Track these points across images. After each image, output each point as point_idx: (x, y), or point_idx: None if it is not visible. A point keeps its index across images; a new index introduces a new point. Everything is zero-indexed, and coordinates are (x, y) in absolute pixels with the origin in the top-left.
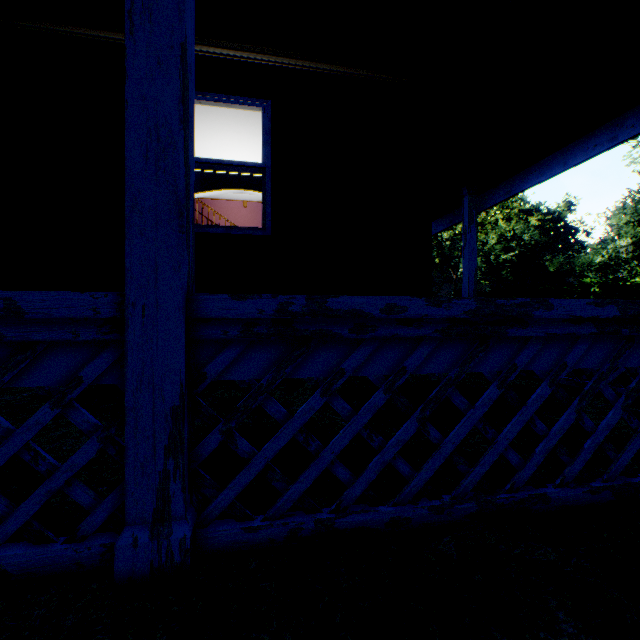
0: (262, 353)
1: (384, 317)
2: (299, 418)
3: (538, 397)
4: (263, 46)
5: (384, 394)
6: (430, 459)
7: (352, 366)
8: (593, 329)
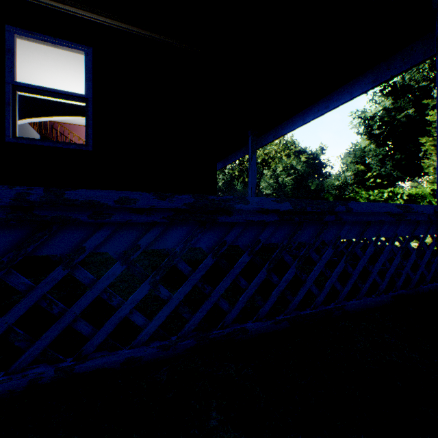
0: (4, 235)
1: (118, 206)
2: (41, 288)
3: (241, 263)
4: (83, 4)
5: (121, 265)
6: (160, 311)
7: (92, 244)
8: (277, 217)
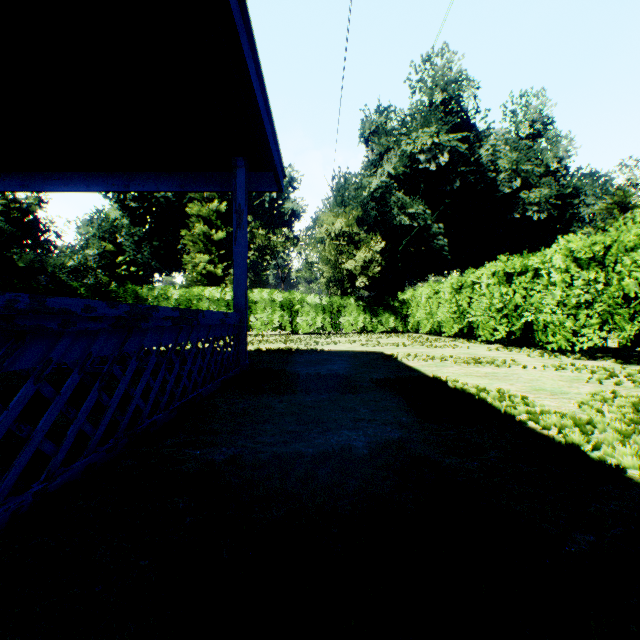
0: None
1: (84, 315)
2: (16, 407)
3: (152, 364)
4: None
5: (79, 374)
6: (105, 416)
7: (58, 355)
8: (171, 323)
